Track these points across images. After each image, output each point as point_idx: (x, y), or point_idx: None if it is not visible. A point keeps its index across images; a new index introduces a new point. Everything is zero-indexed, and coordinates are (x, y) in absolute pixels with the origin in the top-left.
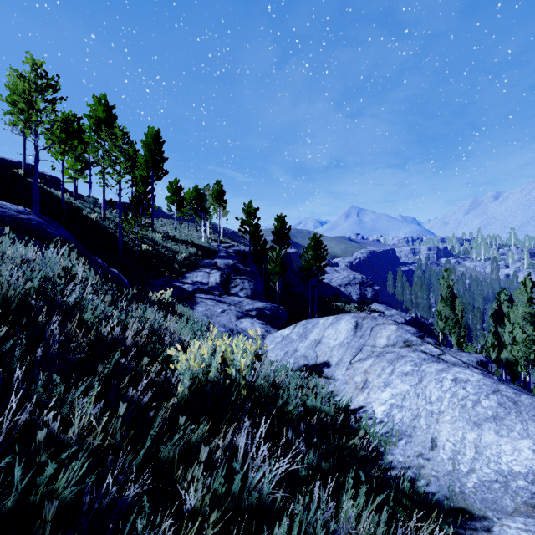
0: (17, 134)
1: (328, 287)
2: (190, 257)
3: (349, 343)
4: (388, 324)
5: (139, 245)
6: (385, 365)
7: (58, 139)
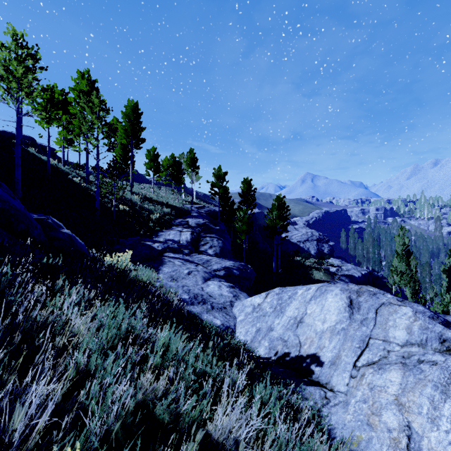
0: None
1: (288, 243)
2: (164, 217)
3: (346, 330)
4: (397, 305)
5: (117, 205)
6: (435, 396)
7: (44, 108)
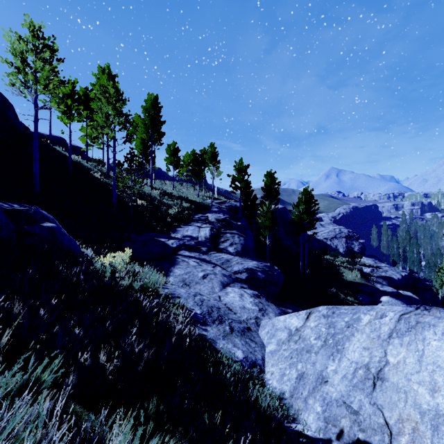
0: (18, 94)
1: (314, 241)
2: (183, 212)
3: None
4: None
5: (135, 200)
6: None
7: (65, 104)
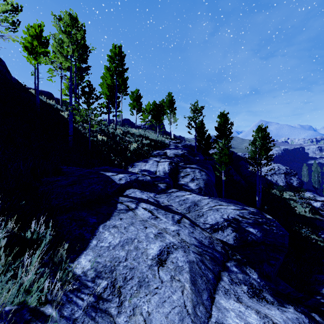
0: None
1: (256, 176)
2: (143, 148)
3: None
4: None
5: (97, 136)
6: None
7: (30, 44)
